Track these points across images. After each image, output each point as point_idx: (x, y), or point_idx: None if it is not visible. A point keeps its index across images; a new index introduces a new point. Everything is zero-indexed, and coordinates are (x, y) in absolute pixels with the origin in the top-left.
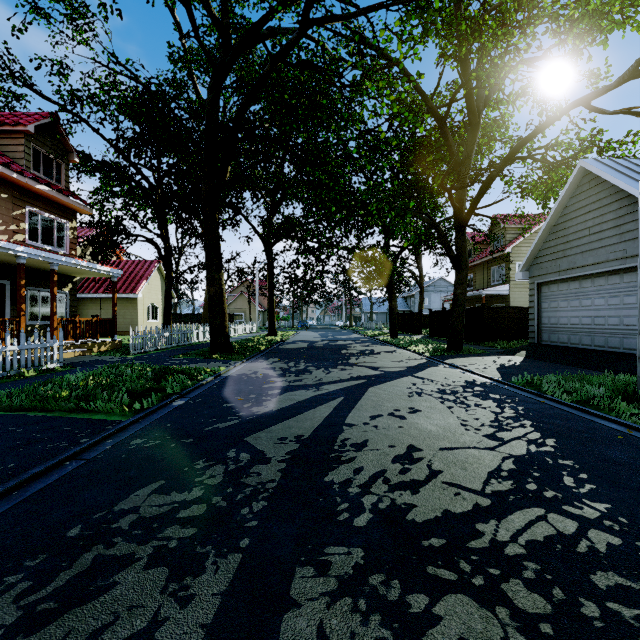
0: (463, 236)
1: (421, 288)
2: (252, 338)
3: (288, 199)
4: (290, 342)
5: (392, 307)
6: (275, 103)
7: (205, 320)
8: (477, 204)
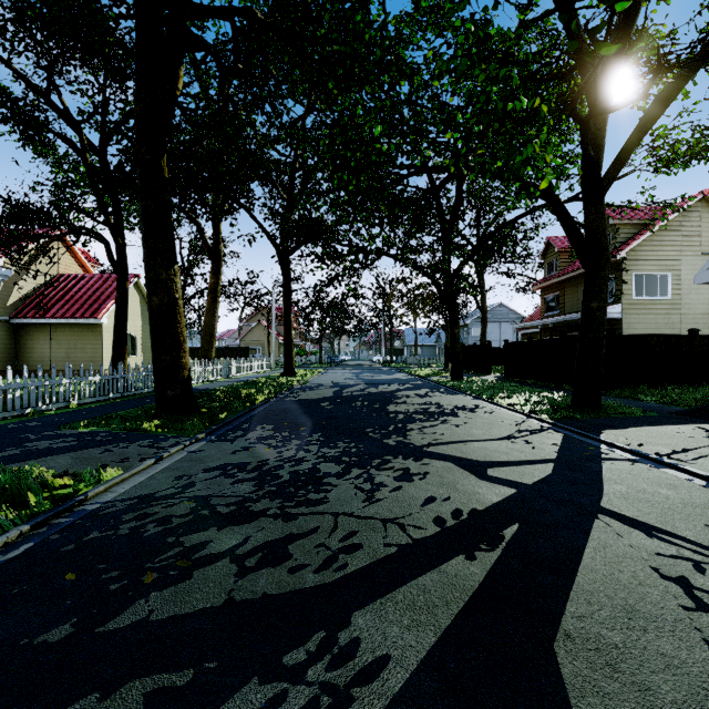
0: (601, 209)
1: (483, 314)
2: (257, 380)
3: (313, 198)
4: (309, 387)
5: (455, 336)
6: (280, 5)
7: (204, 355)
8: (636, 145)
